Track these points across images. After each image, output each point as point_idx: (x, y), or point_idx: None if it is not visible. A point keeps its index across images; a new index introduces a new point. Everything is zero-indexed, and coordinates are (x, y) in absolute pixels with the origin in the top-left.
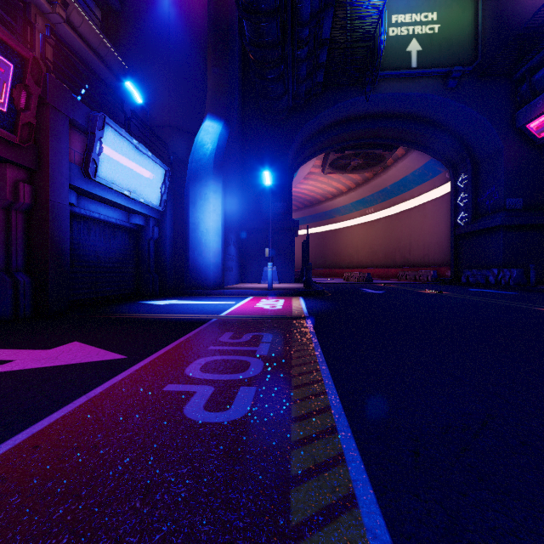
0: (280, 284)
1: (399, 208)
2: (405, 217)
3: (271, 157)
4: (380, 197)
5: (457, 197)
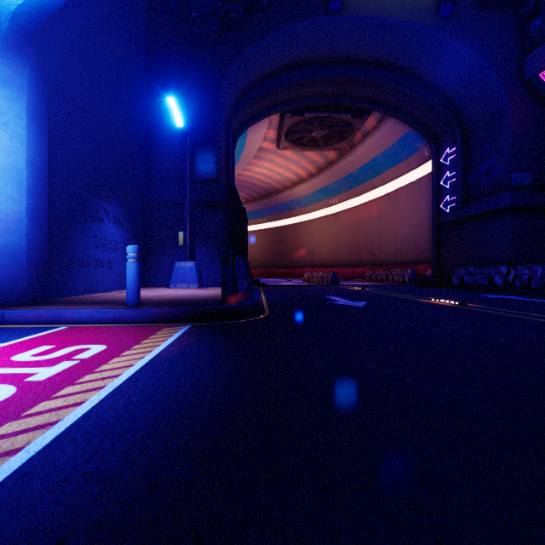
0: (200, 289)
1: (366, 198)
2: (373, 207)
3: (194, 96)
4: (345, 185)
5: (440, 178)
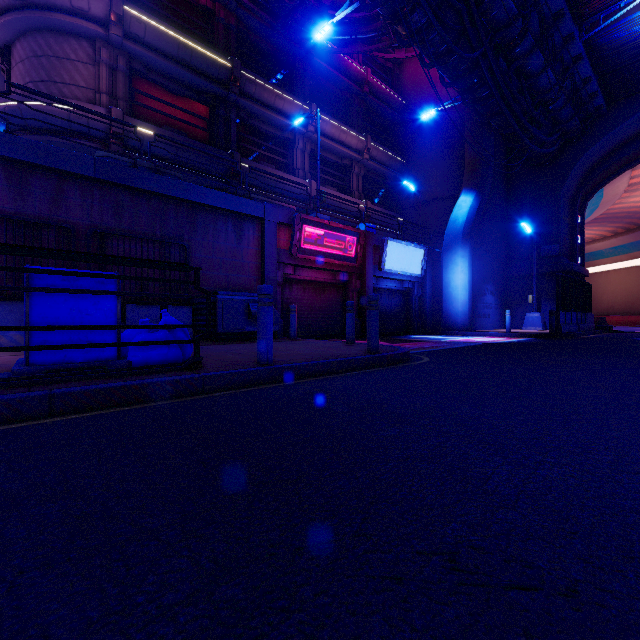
0: (543, 330)
1: None
2: None
3: (540, 200)
4: None
5: None
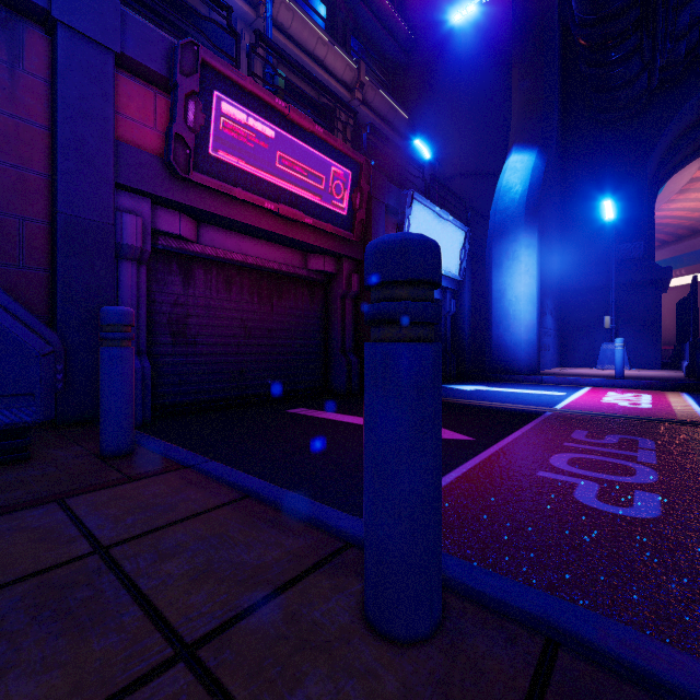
0: (633, 370)
1: None
2: None
3: (614, 176)
4: None
5: None
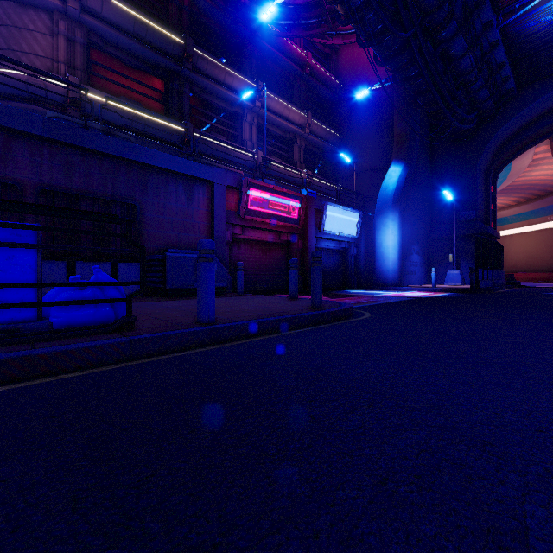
0: (462, 285)
1: None
2: None
3: (459, 171)
4: None
5: None
